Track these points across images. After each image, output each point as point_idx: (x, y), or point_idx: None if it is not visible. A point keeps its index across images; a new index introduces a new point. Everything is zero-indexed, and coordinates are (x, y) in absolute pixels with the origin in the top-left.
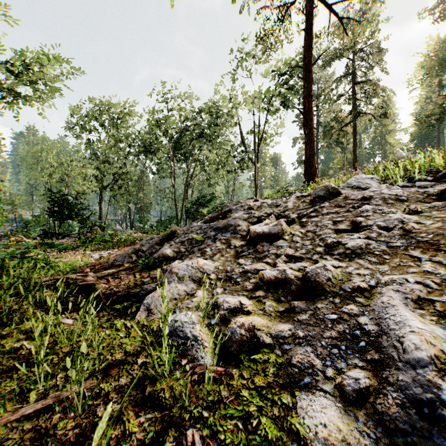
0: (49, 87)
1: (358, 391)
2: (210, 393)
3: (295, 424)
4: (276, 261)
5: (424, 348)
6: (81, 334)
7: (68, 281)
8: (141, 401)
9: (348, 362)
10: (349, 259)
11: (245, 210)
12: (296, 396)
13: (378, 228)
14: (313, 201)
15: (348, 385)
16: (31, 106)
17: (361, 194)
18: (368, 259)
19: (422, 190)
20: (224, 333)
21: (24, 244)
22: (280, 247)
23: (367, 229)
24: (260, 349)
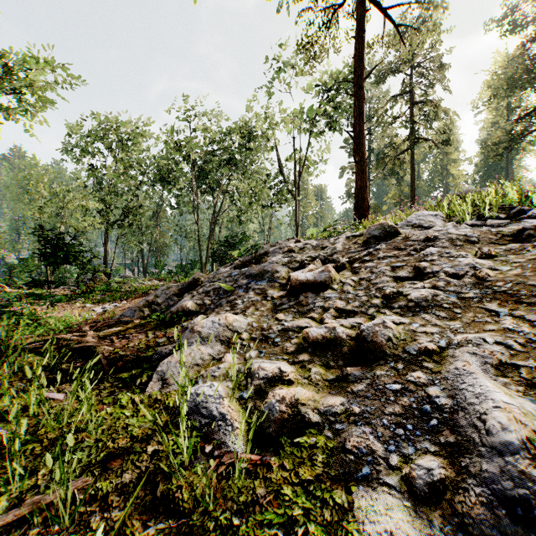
0: (39, 98)
1: (431, 485)
2: (242, 491)
3: (352, 532)
4: (323, 316)
5: (514, 428)
6: (74, 413)
7: (61, 343)
8: (151, 505)
9: (417, 445)
10: (412, 314)
11: (285, 252)
12: (352, 493)
13: (446, 275)
14: (366, 242)
15: (418, 477)
16: (16, 121)
17: (424, 234)
18: (435, 314)
19: (495, 230)
20: (260, 409)
21: (5, 295)
22: (328, 298)
23: (433, 277)
24: (306, 429)
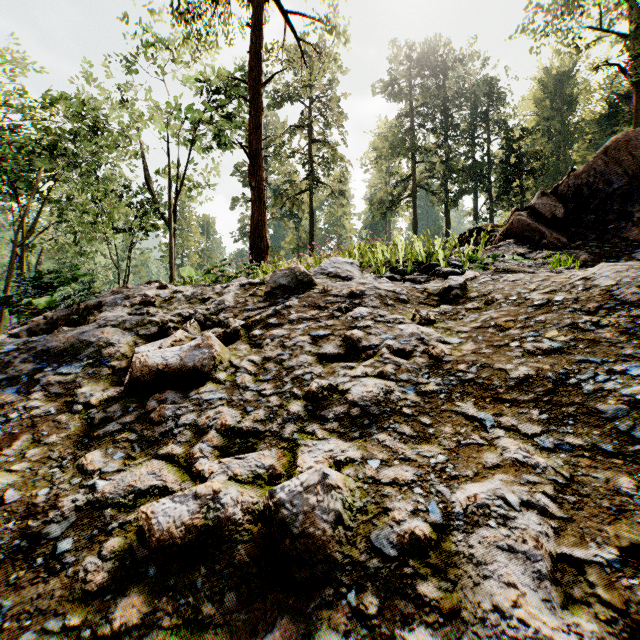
0: None
1: None
2: None
3: None
4: (194, 452)
5: None
6: None
7: None
8: None
9: None
10: (361, 432)
11: (135, 305)
12: None
13: (390, 351)
14: (271, 295)
15: None
16: None
17: (346, 287)
18: (397, 430)
19: (420, 286)
20: None
21: None
22: (207, 403)
23: (373, 354)
24: None
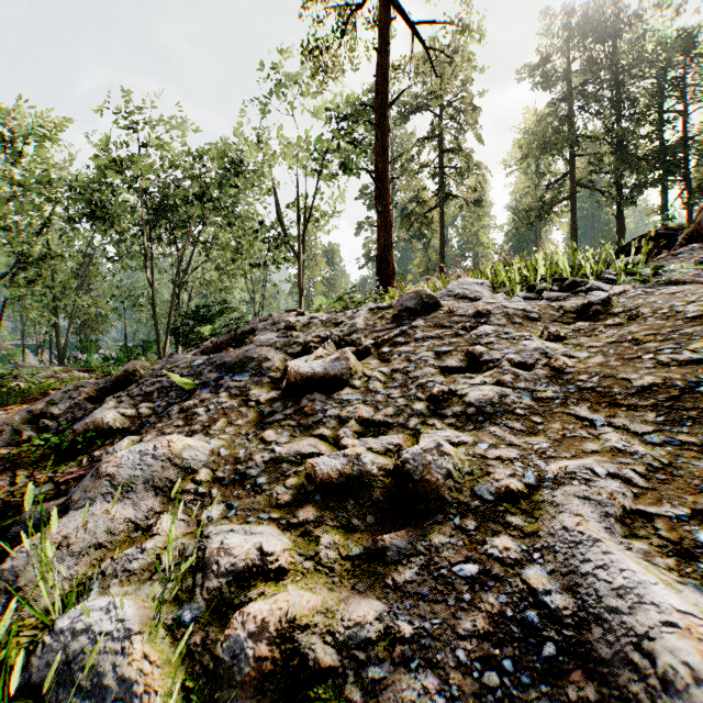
0: None
1: None
2: None
3: None
4: (339, 434)
5: None
6: None
7: None
8: None
9: None
10: (475, 426)
11: (281, 330)
12: None
13: (511, 364)
14: (398, 317)
15: None
16: None
17: (473, 308)
18: (508, 425)
19: (556, 304)
20: (215, 651)
21: None
22: (346, 402)
23: (493, 367)
24: (310, 687)
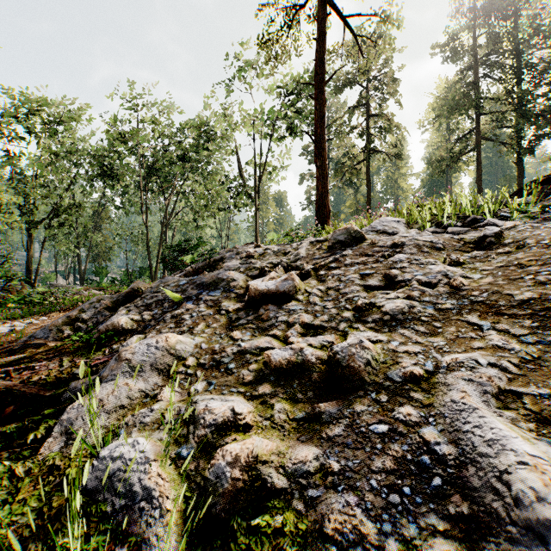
0: None
1: None
2: None
3: None
4: (287, 334)
5: None
6: None
7: None
8: None
9: (418, 518)
10: (389, 329)
11: (243, 258)
12: None
13: (419, 283)
14: (332, 248)
15: None
16: None
17: (390, 240)
18: (414, 328)
19: (458, 237)
20: (204, 475)
21: None
22: (292, 311)
23: (405, 285)
24: (268, 501)
